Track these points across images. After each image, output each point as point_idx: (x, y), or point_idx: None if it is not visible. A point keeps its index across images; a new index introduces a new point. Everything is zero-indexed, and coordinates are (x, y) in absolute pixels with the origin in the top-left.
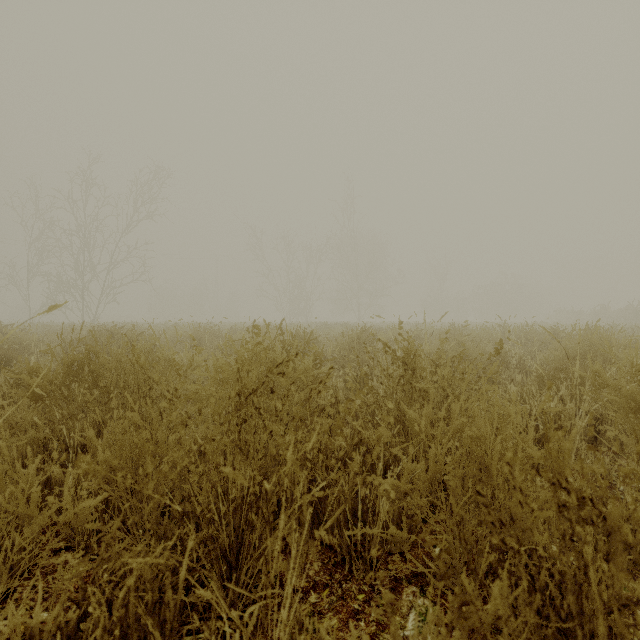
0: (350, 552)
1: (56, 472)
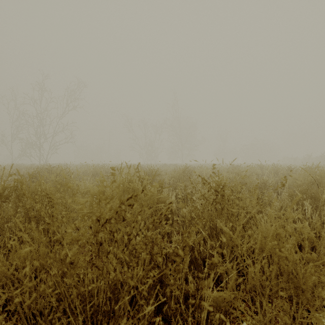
0: None
1: None
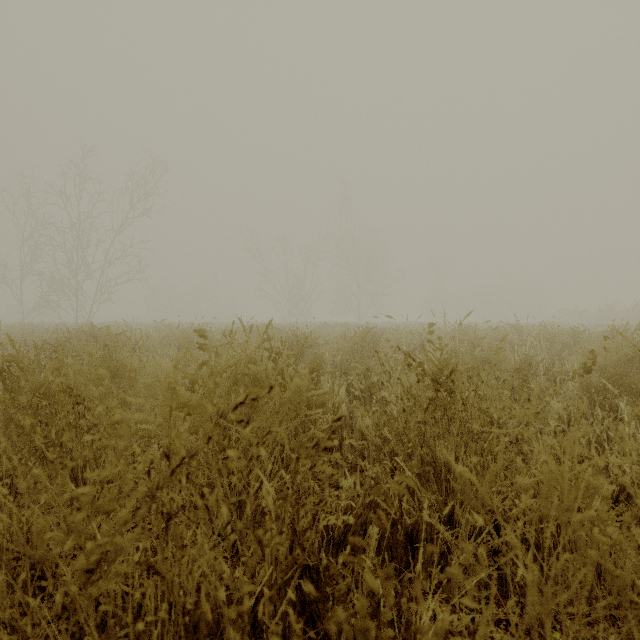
0: None
1: None
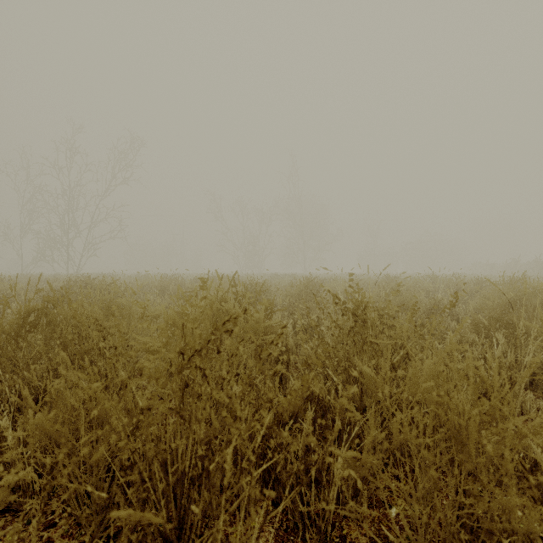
0: (303, 517)
1: (4, 426)
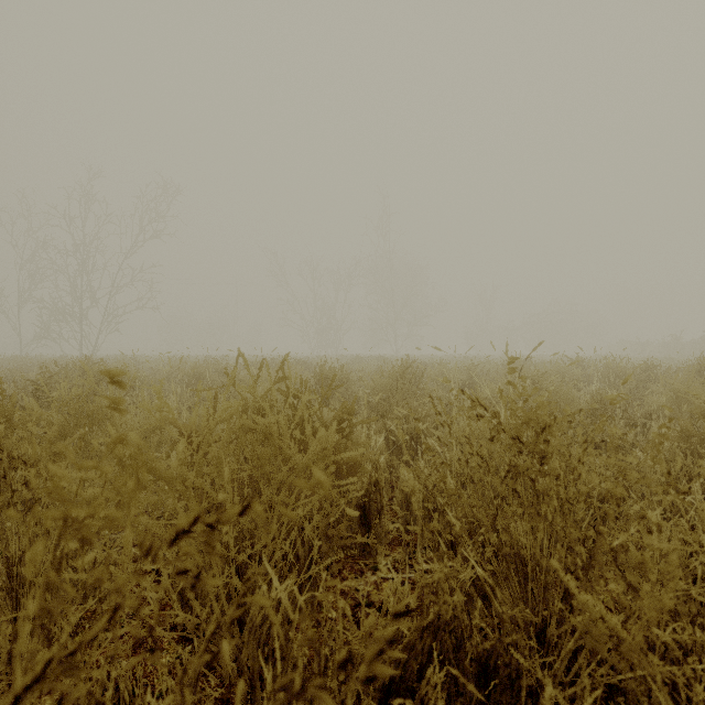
0: None
1: None
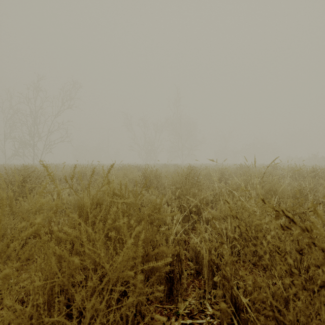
0: None
1: None
